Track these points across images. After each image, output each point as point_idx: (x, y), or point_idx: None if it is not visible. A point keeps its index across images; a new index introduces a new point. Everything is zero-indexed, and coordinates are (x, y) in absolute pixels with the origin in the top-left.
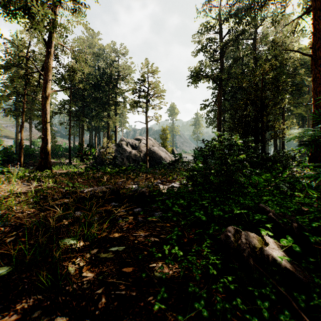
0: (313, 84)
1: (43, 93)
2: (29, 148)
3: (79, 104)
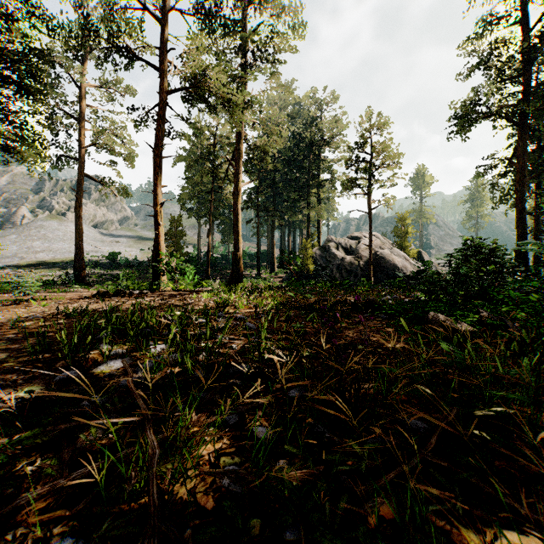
0: None
1: (235, 188)
2: (212, 257)
3: (269, 193)
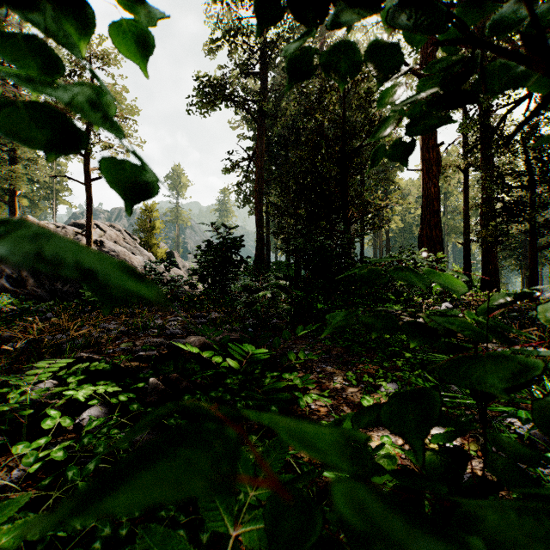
0: None
1: None
2: None
3: None
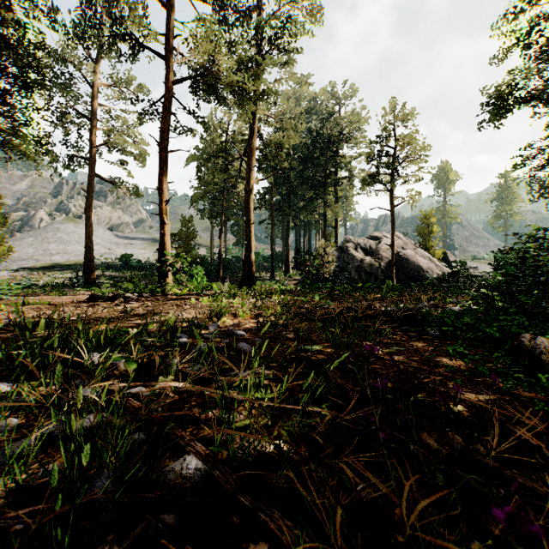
0: None
1: (246, 185)
2: (225, 258)
3: (284, 192)
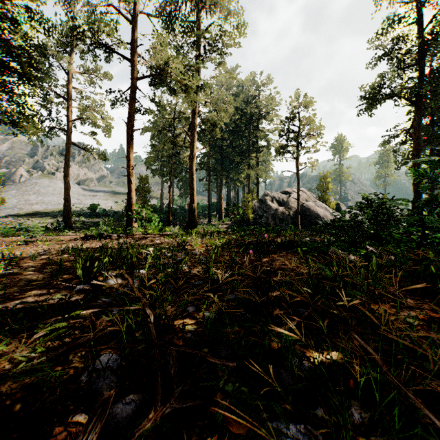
0: None
1: (190, 154)
2: (172, 208)
3: (218, 157)
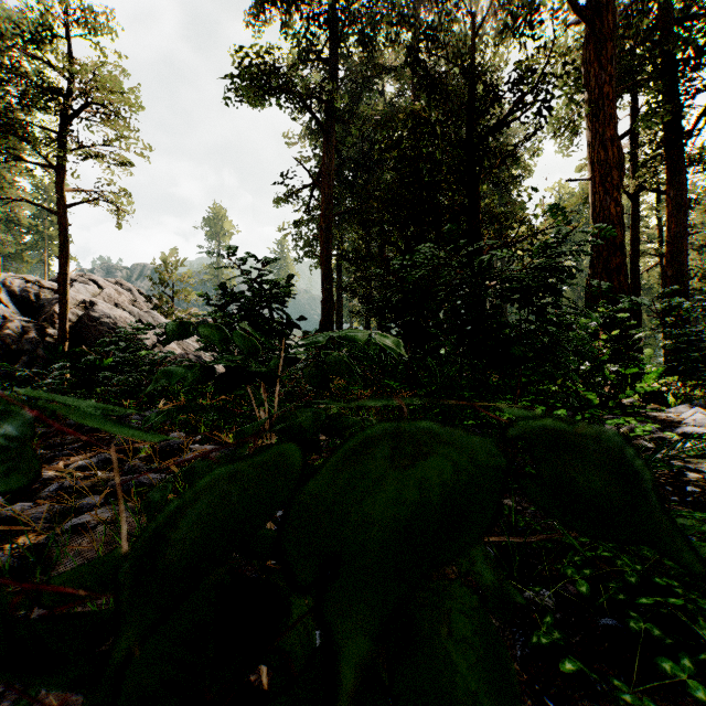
0: (596, 116)
1: None
2: None
3: None
